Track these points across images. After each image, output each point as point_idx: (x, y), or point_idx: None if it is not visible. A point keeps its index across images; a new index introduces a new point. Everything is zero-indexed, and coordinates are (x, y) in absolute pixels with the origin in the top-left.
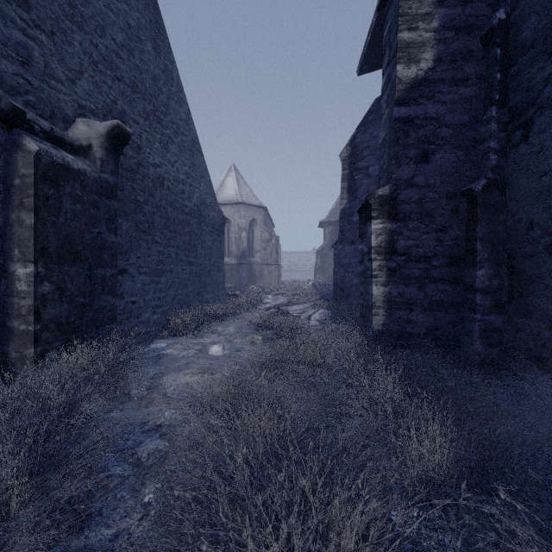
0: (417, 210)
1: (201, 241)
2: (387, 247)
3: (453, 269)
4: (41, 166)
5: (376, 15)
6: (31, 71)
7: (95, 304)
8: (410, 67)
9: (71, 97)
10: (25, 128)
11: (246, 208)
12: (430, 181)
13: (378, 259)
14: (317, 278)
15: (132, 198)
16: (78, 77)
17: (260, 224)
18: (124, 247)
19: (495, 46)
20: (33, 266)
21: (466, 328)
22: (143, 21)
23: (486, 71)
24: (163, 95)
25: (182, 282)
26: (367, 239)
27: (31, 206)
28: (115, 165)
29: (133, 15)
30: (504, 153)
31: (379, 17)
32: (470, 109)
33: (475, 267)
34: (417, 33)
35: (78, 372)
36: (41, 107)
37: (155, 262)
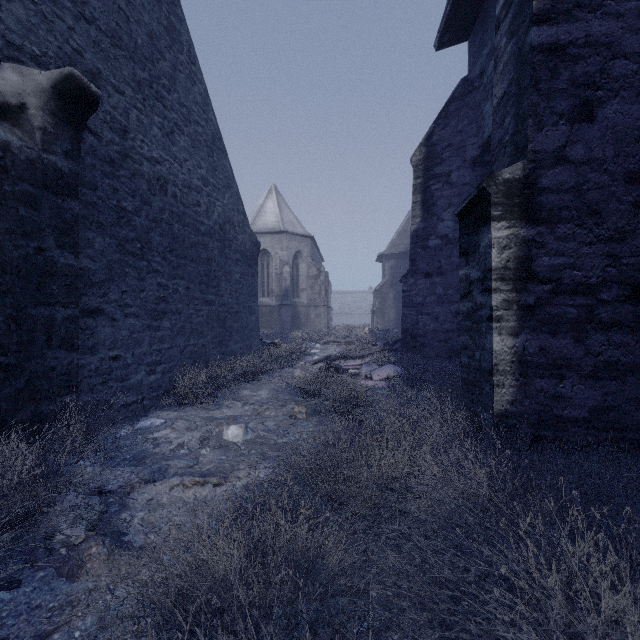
0: (571, 205)
1: (225, 272)
2: (519, 269)
3: (637, 306)
4: None
5: None
6: None
7: (32, 364)
8: None
9: None
10: None
11: (289, 237)
12: (596, 153)
13: (502, 289)
14: (375, 322)
15: (112, 204)
16: None
17: (306, 257)
18: (98, 276)
19: None
20: None
21: None
22: None
23: None
24: (166, 62)
25: (196, 328)
26: (480, 256)
27: None
28: (72, 143)
29: None
30: None
31: None
32: None
33: None
34: None
35: None
36: None
37: (153, 299)
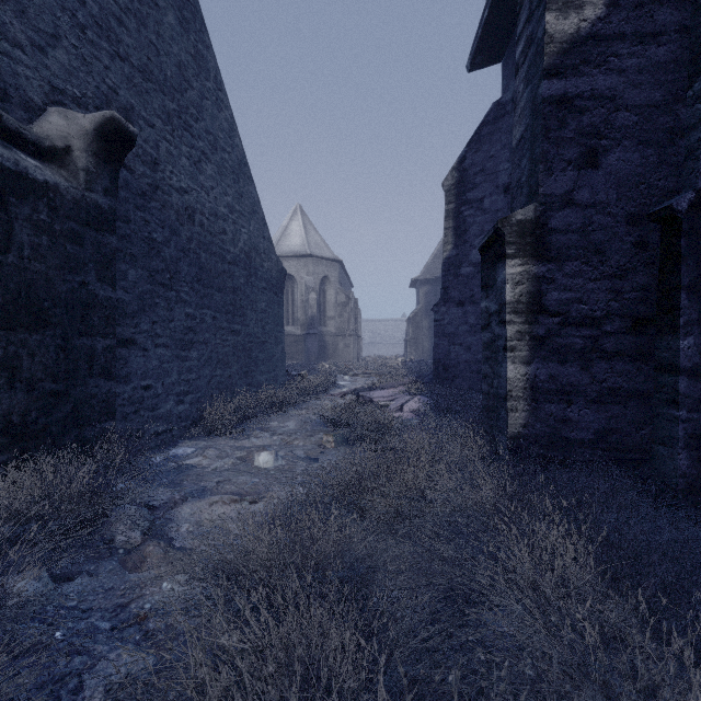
0: (578, 244)
1: (251, 301)
2: (531, 303)
3: (637, 337)
4: None
5: None
6: None
7: (76, 391)
8: (567, 17)
9: (38, 72)
10: None
11: (315, 262)
12: (601, 197)
13: (516, 321)
14: (409, 353)
15: (144, 236)
16: (50, 43)
17: (333, 283)
18: (131, 307)
19: None
20: None
21: (660, 432)
22: None
23: (691, 19)
24: (193, 91)
25: (222, 358)
26: (497, 291)
27: None
28: (111, 181)
29: None
30: None
31: None
32: (665, 80)
33: (678, 334)
34: None
35: (23, 508)
36: None
37: (181, 330)
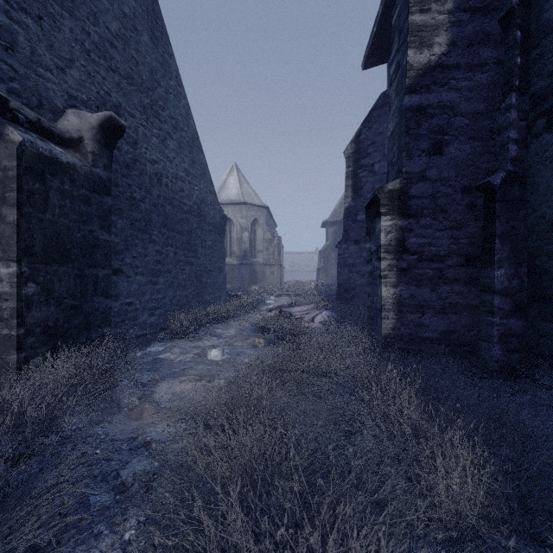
0: (429, 206)
1: (201, 240)
2: (397, 246)
3: (468, 269)
4: (25, 158)
5: (382, 5)
6: (16, 56)
7: (86, 306)
8: (422, 52)
9: (60, 86)
10: (8, 117)
11: (248, 208)
12: (444, 174)
13: (387, 258)
14: (320, 278)
15: (127, 195)
16: (68, 65)
17: (262, 224)
18: (119, 247)
19: (515, 27)
20: (16, 265)
21: (483, 332)
22: (140, 10)
23: (504, 55)
24: (161, 88)
25: (181, 283)
26: (376, 237)
27: (14, 201)
28: (108, 159)
29: (128, 4)
30: (525, 144)
31: (385, 7)
32: (487, 96)
33: (493, 267)
34: (430, 15)
35: (63, 380)
36: (27, 96)
37: (153, 262)
